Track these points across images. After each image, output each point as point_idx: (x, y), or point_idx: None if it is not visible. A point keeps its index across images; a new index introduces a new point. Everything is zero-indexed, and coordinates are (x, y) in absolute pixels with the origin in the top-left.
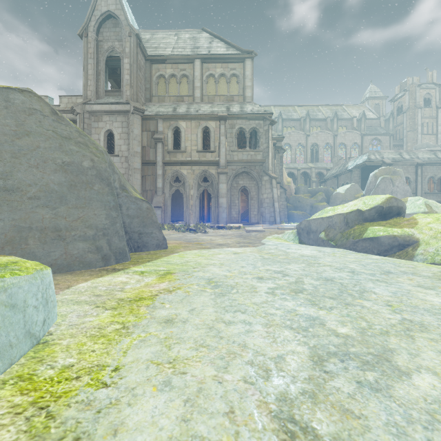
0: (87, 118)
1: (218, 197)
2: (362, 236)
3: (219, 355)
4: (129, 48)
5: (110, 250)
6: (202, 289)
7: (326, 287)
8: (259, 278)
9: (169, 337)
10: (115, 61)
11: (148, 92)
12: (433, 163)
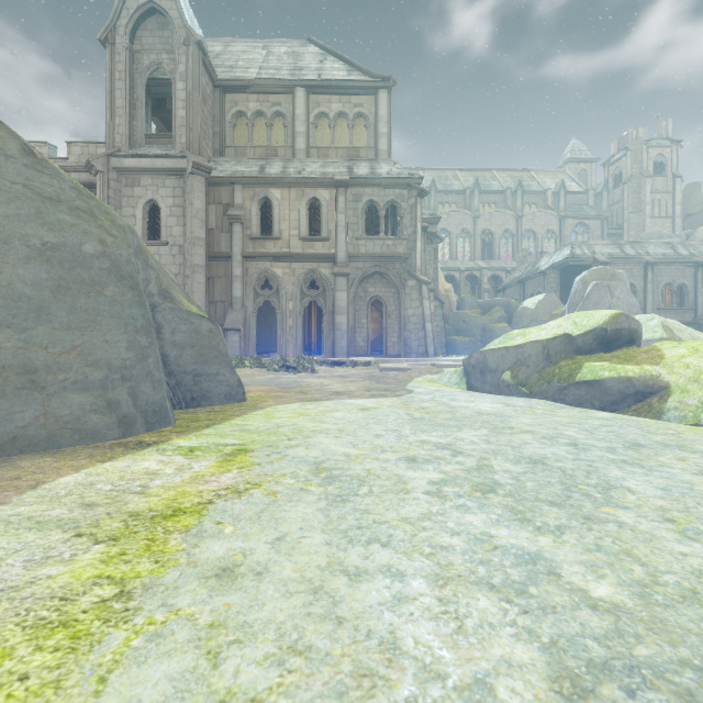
0: (115, 179)
1: (335, 313)
2: (573, 377)
3: (335, 684)
4: (186, 65)
5: (135, 407)
6: (303, 487)
7: (538, 479)
8: (410, 460)
9: (219, 624)
10: (162, 87)
11: (218, 140)
12: (671, 262)
